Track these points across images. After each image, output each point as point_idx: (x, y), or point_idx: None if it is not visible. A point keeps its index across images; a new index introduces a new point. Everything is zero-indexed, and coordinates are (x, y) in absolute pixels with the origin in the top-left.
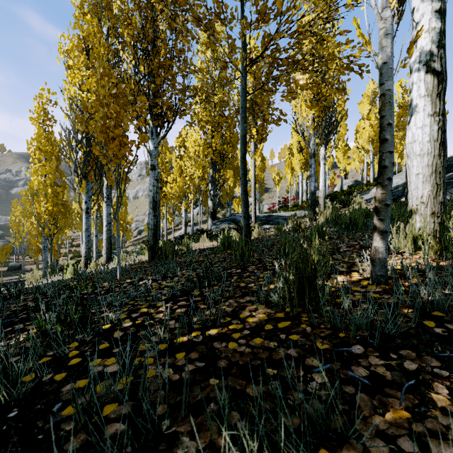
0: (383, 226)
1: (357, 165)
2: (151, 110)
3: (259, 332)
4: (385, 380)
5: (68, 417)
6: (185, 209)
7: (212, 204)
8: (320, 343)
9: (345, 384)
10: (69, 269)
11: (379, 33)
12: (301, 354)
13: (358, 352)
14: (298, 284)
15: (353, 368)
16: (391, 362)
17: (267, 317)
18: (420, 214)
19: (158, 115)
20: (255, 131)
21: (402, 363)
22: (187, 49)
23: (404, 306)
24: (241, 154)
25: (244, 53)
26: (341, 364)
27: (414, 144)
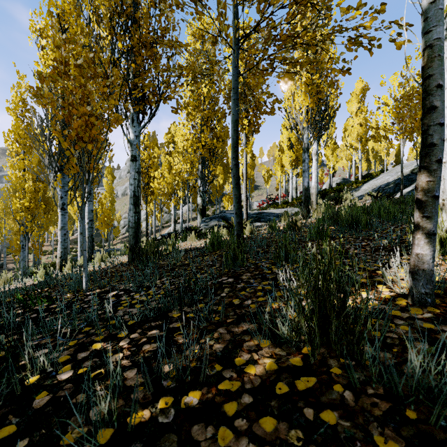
0: (430, 226)
1: (344, 163)
2: (131, 94)
3: (267, 400)
4: None
5: None
6: (174, 206)
7: (202, 201)
8: (380, 437)
9: None
10: (39, 272)
11: None
12: None
13: None
14: (320, 311)
15: None
16: None
17: (277, 365)
18: None
19: (139, 100)
20: (247, 122)
21: None
22: (173, 28)
23: None
24: (232, 142)
25: (236, 21)
26: None
27: None
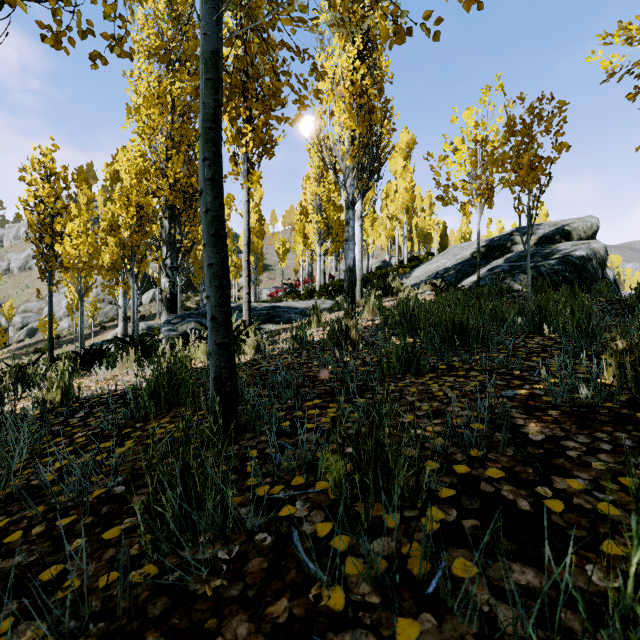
0: None
1: (383, 241)
2: None
3: None
4: None
5: None
6: (123, 292)
7: (169, 285)
8: None
9: None
10: None
11: None
12: None
13: None
14: None
15: None
16: None
17: None
18: None
19: None
20: (250, 132)
21: None
22: None
23: None
24: (202, 113)
25: None
26: None
27: None
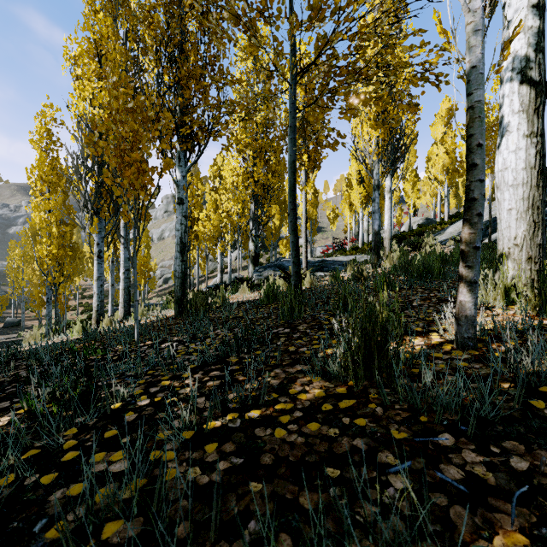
0: (472, 275)
1: (428, 199)
2: (178, 130)
3: (314, 414)
4: (487, 485)
5: (53, 541)
6: (220, 253)
7: (254, 247)
8: (395, 431)
9: (433, 492)
10: (76, 327)
11: (466, 29)
12: (371, 447)
13: (447, 444)
14: (364, 349)
15: (442, 467)
16: (493, 458)
17: (325, 393)
18: (513, 260)
19: (186, 137)
20: (307, 157)
21: (507, 460)
22: (223, 55)
23: (502, 378)
24: (289, 185)
25: (293, 58)
26: (426, 461)
27: (505, 172)
